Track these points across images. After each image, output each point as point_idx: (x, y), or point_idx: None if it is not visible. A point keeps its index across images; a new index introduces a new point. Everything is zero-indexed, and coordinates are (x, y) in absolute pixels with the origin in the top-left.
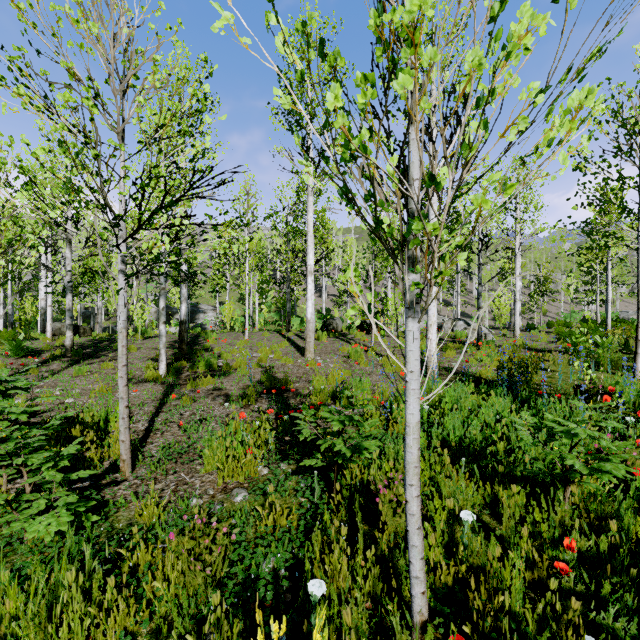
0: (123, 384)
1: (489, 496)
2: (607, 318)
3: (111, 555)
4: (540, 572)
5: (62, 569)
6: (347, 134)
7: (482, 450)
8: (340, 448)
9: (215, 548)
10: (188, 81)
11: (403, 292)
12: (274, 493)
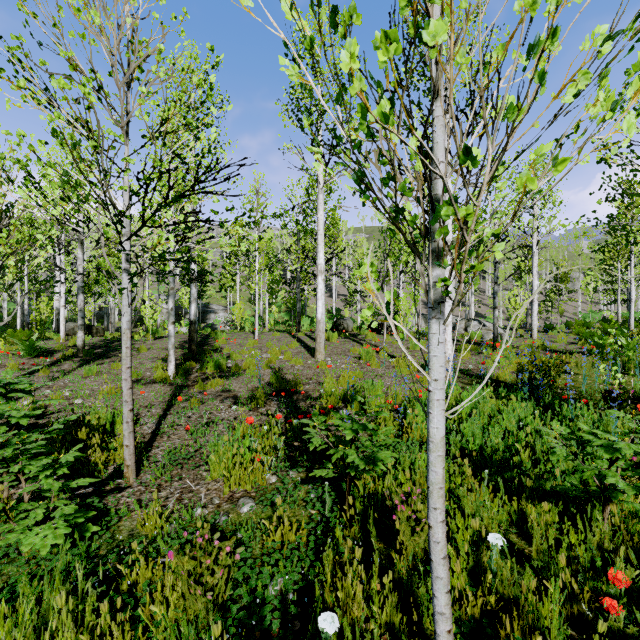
0: (127, 387)
1: (515, 513)
2: (630, 318)
3: (109, 570)
4: (580, 606)
5: (54, 589)
6: (365, 102)
7: (505, 460)
8: (353, 459)
9: (217, 569)
10: (193, 71)
11: (426, 290)
12: (282, 504)
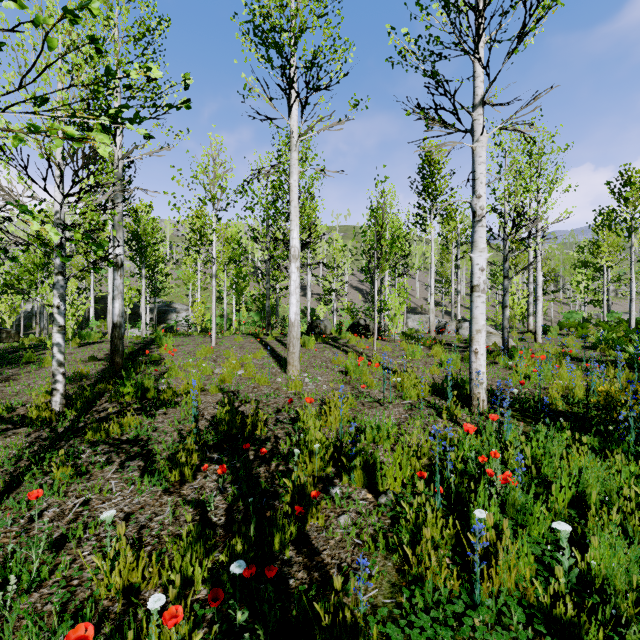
0: None
1: None
2: (630, 319)
3: None
4: None
5: None
6: None
7: None
8: None
9: None
10: None
11: None
12: None
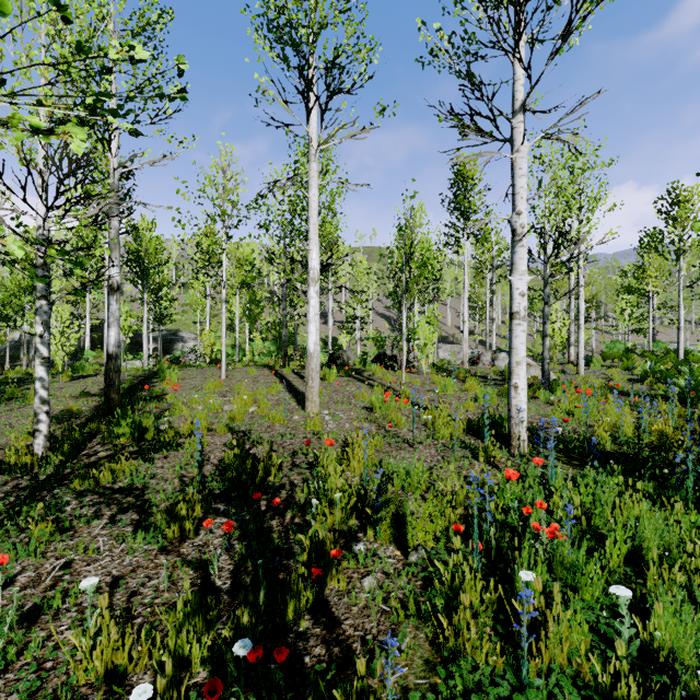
0: None
1: None
2: (679, 349)
3: None
4: None
5: None
6: None
7: None
8: None
9: None
10: None
11: None
12: None
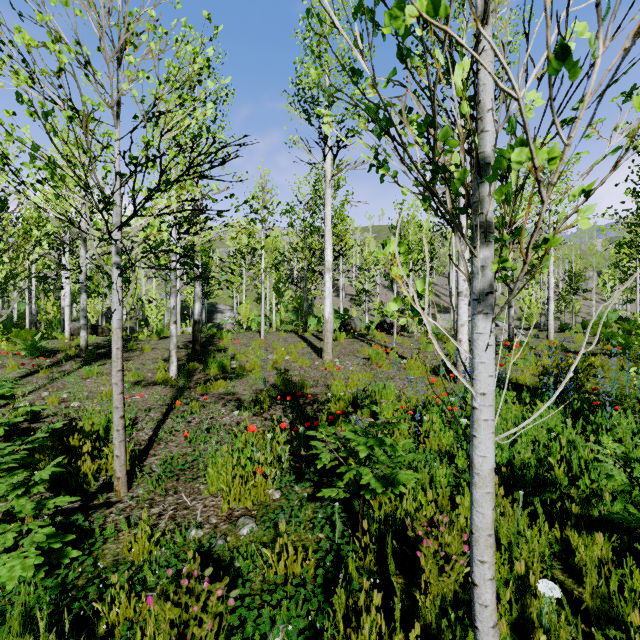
0: (118, 391)
1: (558, 543)
2: None
3: (86, 608)
4: None
5: (11, 639)
6: None
7: (538, 477)
8: (368, 480)
9: (206, 619)
10: (189, 43)
11: (468, 277)
12: (286, 526)
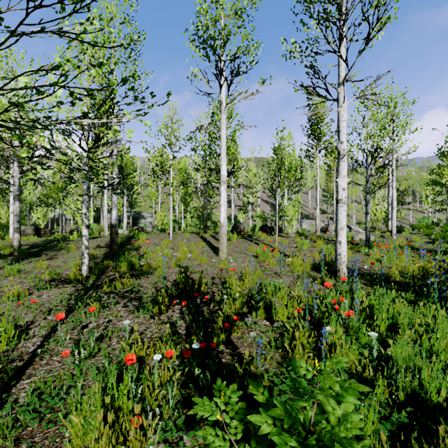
0: None
1: None
2: None
3: None
4: None
5: None
6: None
7: None
8: None
9: None
10: None
11: None
12: None
